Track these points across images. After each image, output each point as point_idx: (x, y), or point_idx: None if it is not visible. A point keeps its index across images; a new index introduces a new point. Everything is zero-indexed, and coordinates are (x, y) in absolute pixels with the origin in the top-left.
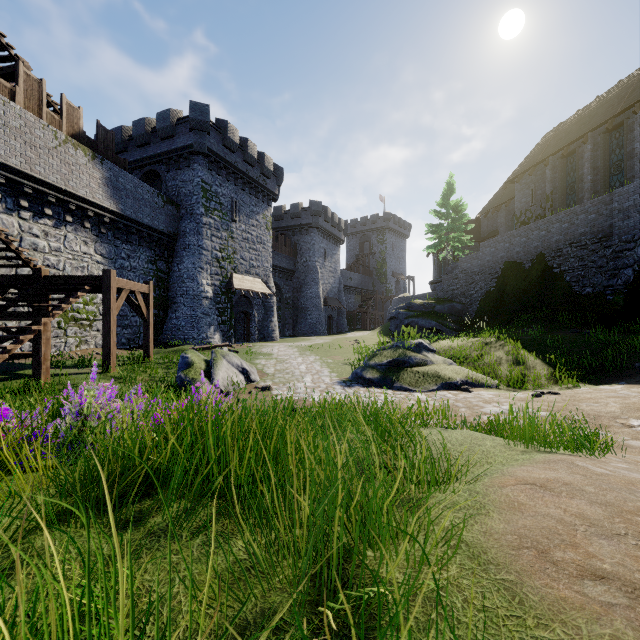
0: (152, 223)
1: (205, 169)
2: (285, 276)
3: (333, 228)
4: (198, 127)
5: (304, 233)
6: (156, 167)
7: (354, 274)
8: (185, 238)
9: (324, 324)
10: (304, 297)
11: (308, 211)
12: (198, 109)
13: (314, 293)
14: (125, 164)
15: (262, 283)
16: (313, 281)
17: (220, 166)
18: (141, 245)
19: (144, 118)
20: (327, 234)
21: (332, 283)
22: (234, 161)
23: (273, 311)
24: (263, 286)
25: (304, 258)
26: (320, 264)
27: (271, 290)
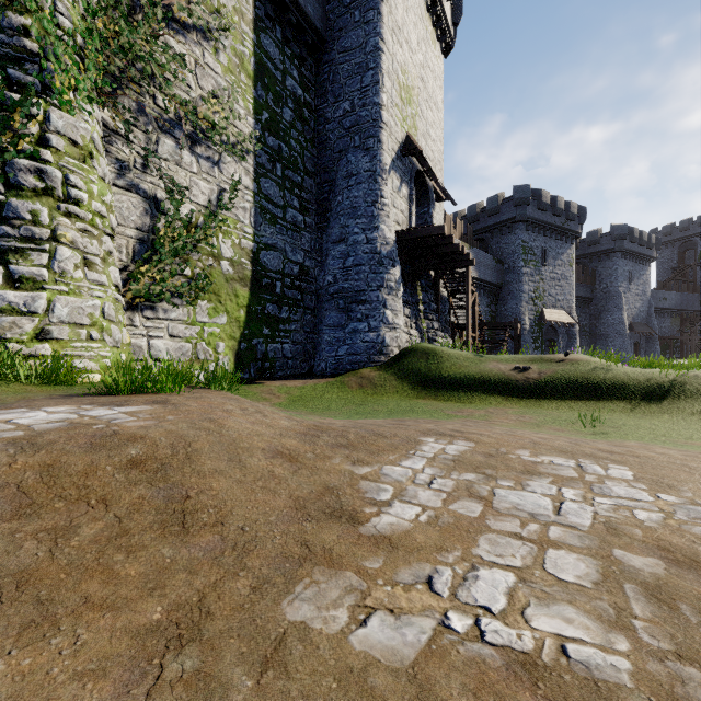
0: (490, 280)
1: (524, 232)
2: (581, 304)
3: (640, 247)
4: (521, 203)
5: (603, 259)
6: (483, 236)
7: (670, 293)
8: (509, 286)
9: (629, 351)
10: (604, 324)
11: (609, 236)
12: (521, 190)
13: (617, 319)
14: (477, 245)
15: (566, 314)
16: (615, 307)
17: (534, 226)
18: (484, 296)
19: (476, 204)
20: (632, 255)
21: (639, 307)
22: (545, 218)
23: (576, 338)
24: (567, 317)
25: (603, 284)
26: (624, 288)
27: (575, 320)
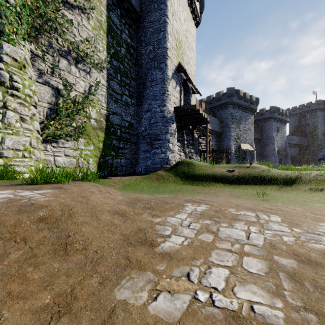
0: (217, 130)
1: (232, 108)
2: (257, 141)
3: (282, 116)
4: (230, 95)
5: (266, 121)
6: (213, 110)
7: (294, 137)
8: (225, 133)
9: (277, 163)
10: (266, 150)
11: (269, 111)
12: (230, 90)
13: (272, 148)
14: (211, 114)
15: (250, 146)
16: (271, 143)
17: (236, 106)
18: (214, 137)
19: (210, 95)
20: (279, 120)
21: (281, 143)
22: (241, 102)
23: (254, 157)
24: (251, 147)
25: (266, 133)
26: (275, 135)
27: (254, 148)
